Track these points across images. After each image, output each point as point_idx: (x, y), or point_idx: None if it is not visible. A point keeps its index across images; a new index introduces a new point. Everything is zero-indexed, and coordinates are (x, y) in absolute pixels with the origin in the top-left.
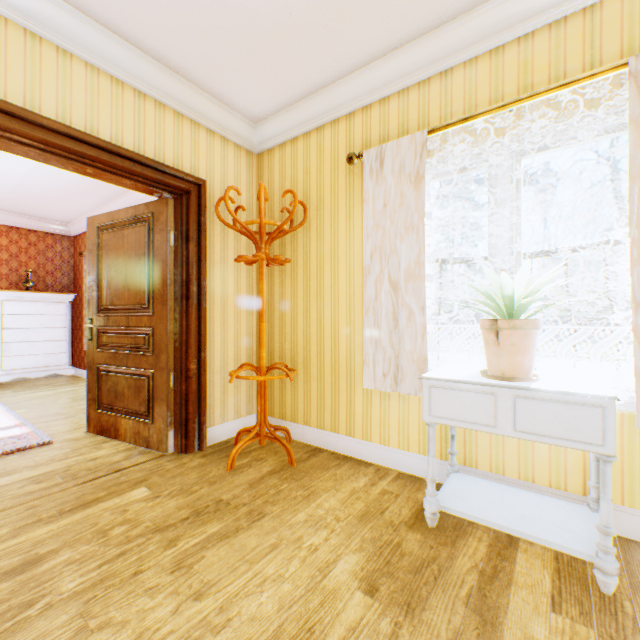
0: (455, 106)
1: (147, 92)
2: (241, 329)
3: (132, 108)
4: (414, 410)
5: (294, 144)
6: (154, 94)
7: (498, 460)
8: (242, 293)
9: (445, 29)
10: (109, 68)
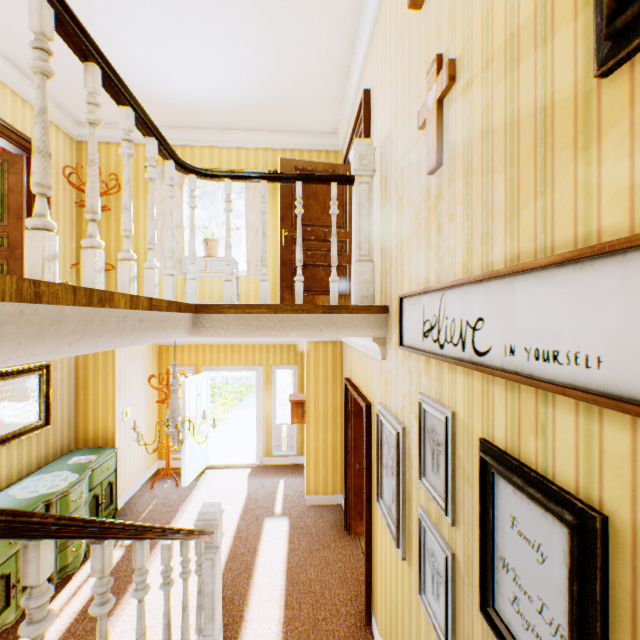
0: (197, 162)
1: (20, 94)
2: (68, 247)
3: (11, 101)
4: (180, 285)
5: (109, 146)
6: (24, 96)
7: (212, 298)
8: (68, 225)
9: (193, 131)
10: (3, 78)
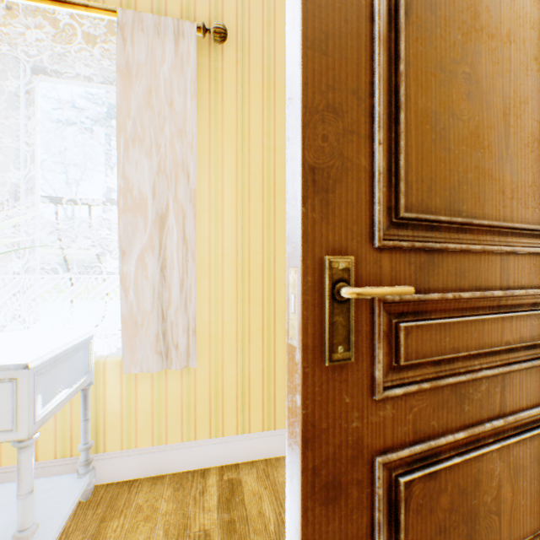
0: None
1: None
2: None
3: None
4: None
5: None
6: None
7: None
8: None
9: None
10: None
